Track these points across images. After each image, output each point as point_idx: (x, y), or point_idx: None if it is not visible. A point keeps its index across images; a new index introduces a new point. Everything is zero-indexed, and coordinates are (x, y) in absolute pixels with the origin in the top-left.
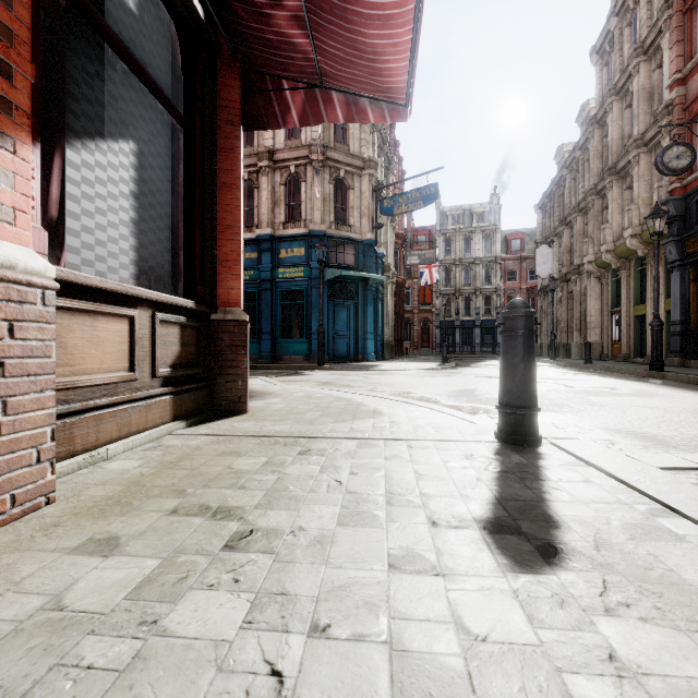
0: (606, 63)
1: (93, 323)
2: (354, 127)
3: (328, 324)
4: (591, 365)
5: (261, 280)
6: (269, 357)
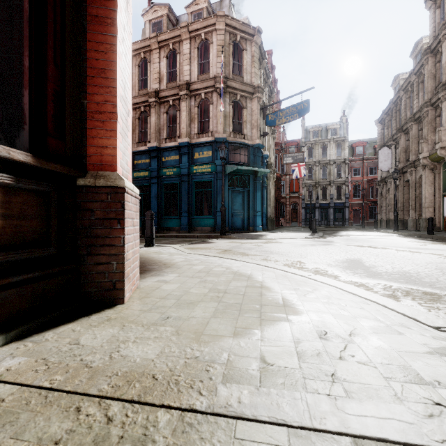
0: (439, 6)
1: None
2: (247, 64)
3: (228, 205)
4: (436, 236)
5: (181, 175)
6: (187, 228)
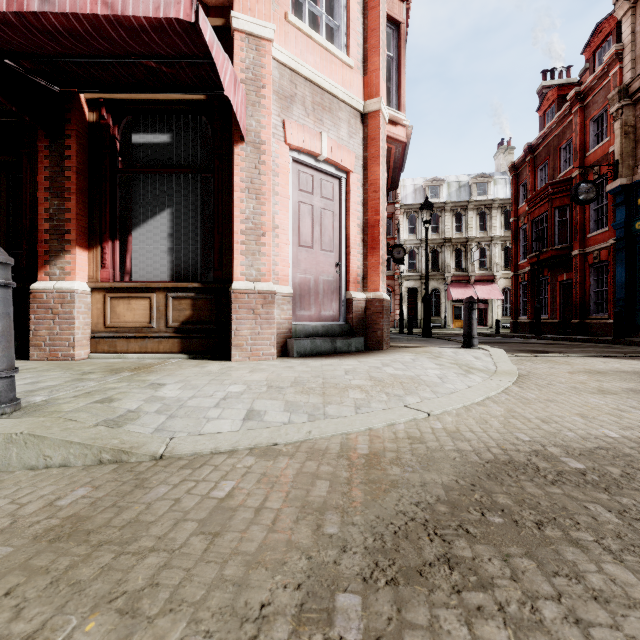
0: None
1: (130, 302)
2: None
3: None
4: None
5: None
6: None
